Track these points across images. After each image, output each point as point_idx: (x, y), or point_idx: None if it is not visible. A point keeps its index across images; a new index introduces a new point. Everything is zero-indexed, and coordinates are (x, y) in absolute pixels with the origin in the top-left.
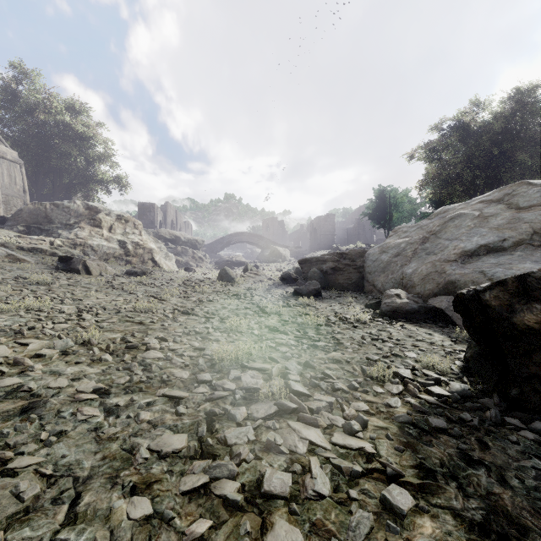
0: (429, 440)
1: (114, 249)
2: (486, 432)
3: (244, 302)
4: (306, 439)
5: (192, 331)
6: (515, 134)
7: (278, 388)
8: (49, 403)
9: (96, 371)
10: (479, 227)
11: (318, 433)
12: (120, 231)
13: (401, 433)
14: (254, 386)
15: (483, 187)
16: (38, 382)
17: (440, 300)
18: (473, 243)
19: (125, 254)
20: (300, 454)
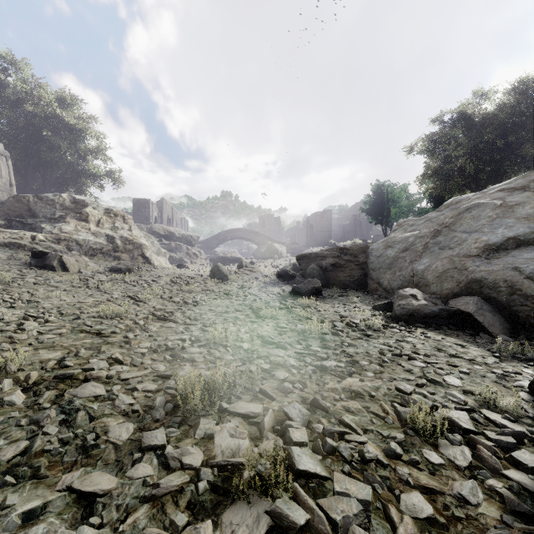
0: None
1: (101, 245)
2: None
3: (236, 302)
4: None
5: (162, 346)
6: (520, 126)
7: (273, 474)
8: None
9: None
10: (503, 218)
11: None
12: (108, 225)
13: None
14: (232, 460)
15: (486, 181)
16: None
17: (465, 302)
18: (499, 236)
19: (113, 250)
20: None
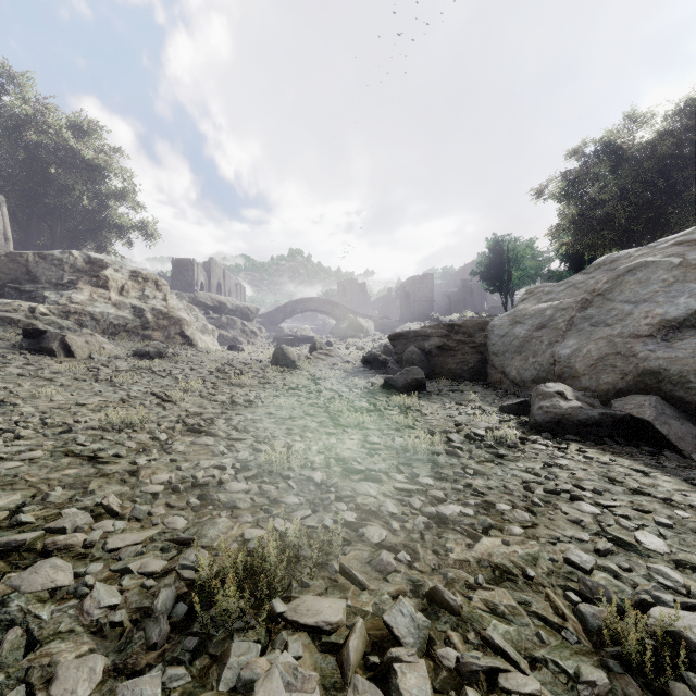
0: None
1: (126, 319)
2: None
3: (305, 402)
4: None
5: (188, 479)
6: (688, 160)
7: None
8: None
9: None
10: (685, 282)
11: None
12: (135, 293)
13: None
14: None
15: (642, 234)
16: None
17: (638, 403)
18: (681, 307)
19: (142, 327)
20: None
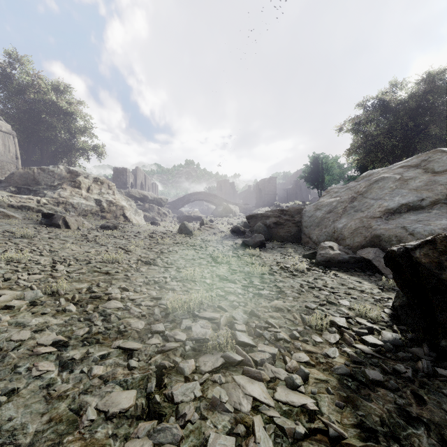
0: (368, 394)
1: (91, 207)
2: (420, 384)
3: (199, 252)
4: (250, 395)
5: (151, 281)
6: (427, 110)
7: (225, 340)
8: (8, 357)
9: (59, 322)
10: (400, 189)
11: (262, 387)
12: (96, 191)
13: (341, 386)
14: (203, 337)
15: (401, 154)
16: (2, 334)
17: (368, 251)
18: (395, 202)
19: (101, 211)
20: (244, 413)
